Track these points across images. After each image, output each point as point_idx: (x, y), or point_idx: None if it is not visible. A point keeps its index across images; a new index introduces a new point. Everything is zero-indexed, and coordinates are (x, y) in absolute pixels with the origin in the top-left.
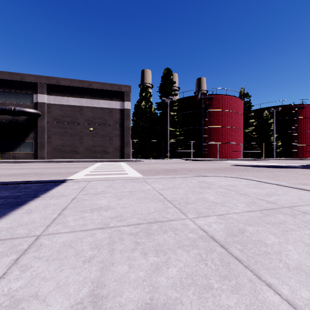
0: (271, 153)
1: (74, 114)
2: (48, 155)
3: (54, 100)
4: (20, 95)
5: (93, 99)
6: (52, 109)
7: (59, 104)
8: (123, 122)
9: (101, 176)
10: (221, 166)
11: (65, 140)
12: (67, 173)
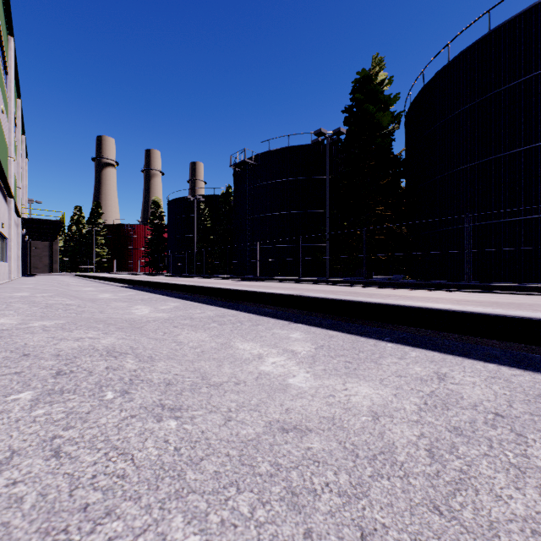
0: None
1: None
2: None
3: None
4: None
5: None
6: None
7: None
8: (52, 246)
9: None
10: None
11: None
12: None
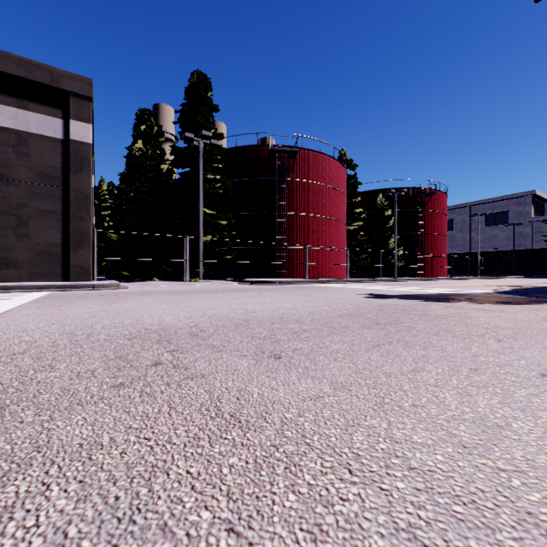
0: (389, 269)
1: None
2: None
3: None
4: None
5: None
6: None
7: None
8: (67, 177)
9: None
10: (354, 302)
11: None
12: None
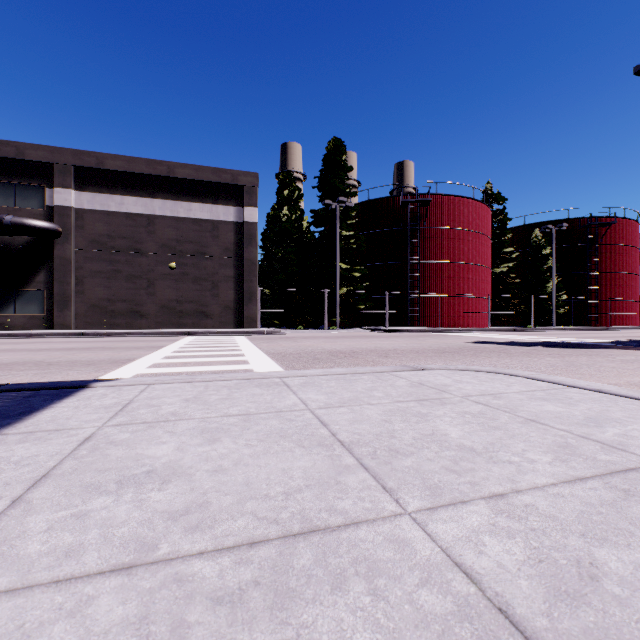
0: (546, 316)
1: (135, 233)
2: (77, 320)
3: (92, 203)
4: (15, 190)
5: (177, 200)
6: (87, 221)
7: (103, 211)
8: (241, 250)
9: (187, 369)
10: (450, 345)
11: (115, 289)
12: (110, 362)
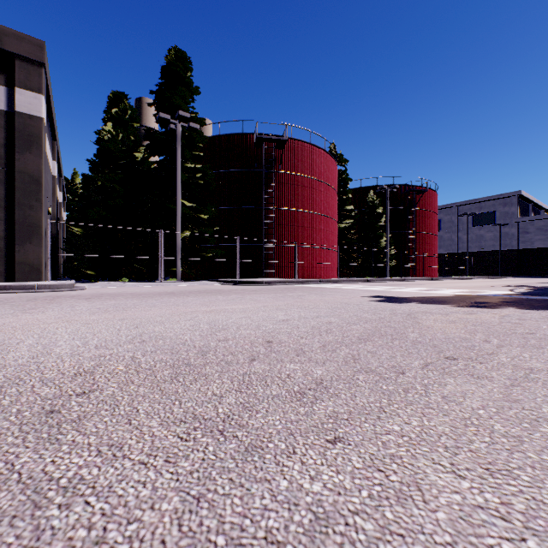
0: (381, 268)
1: None
2: None
3: None
4: None
5: None
6: None
7: None
8: (11, 157)
9: None
10: (368, 309)
11: None
12: None
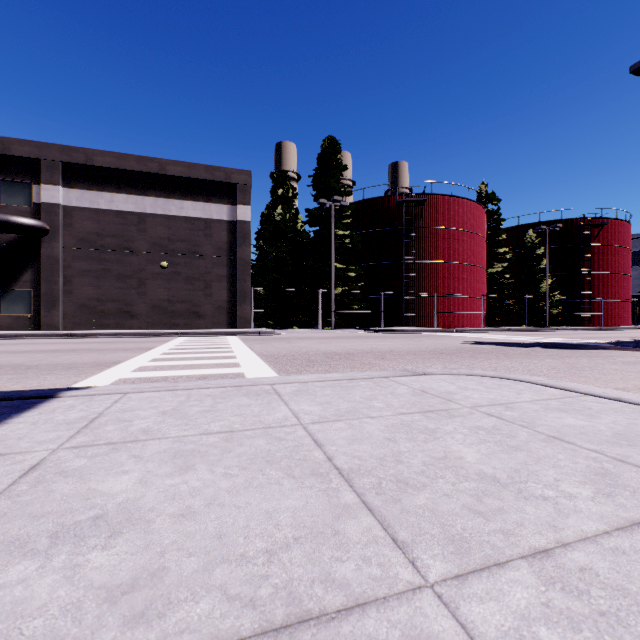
0: (540, 316)
1: (125, 231)
2: (65, 320)
3: (81, 200)
4: (1, 186)
5: (169, 198)
6: (75, 218)
7: (92, 209)
8: (235, 249)
9: (174, 372)
10: (447, 346)
11: (104, 288)
12: (93, 365)
